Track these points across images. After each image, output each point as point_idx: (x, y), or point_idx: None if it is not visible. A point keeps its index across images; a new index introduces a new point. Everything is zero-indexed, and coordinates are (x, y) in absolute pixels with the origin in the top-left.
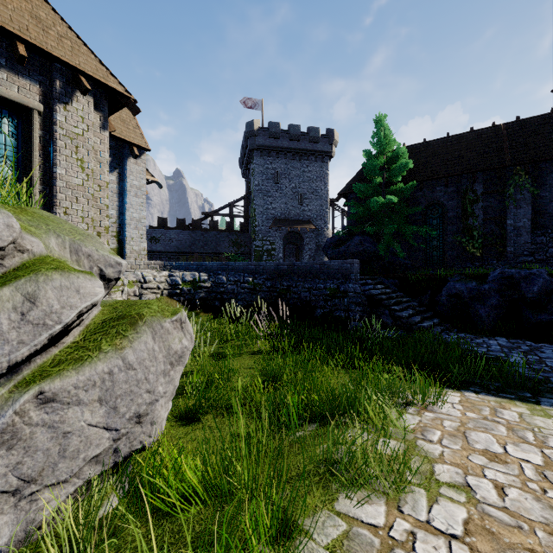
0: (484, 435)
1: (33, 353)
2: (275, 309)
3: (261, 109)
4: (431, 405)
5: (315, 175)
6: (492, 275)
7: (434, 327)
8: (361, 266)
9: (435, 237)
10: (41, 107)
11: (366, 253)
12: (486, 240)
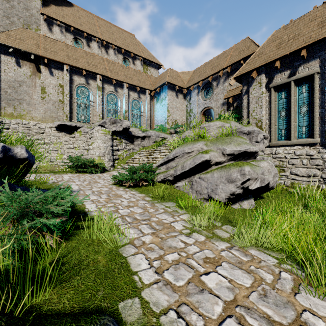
0: (244, 280)
1: (193, 167)
2: None
3: None
4: None
5: None
6: None
7: None
8: None
9: None
10: (318, 69)
11: None
12: None
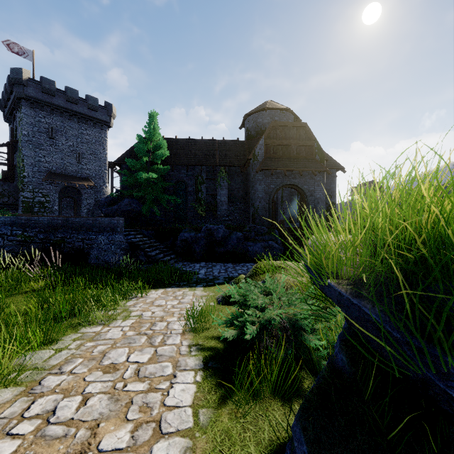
0: (161, 301)
1: None
2: (48, 258)
3: (31, 59)
4: (146, 296)
5: (94, 139)
6: (203, 228)
7: (171, 260)
8: (130, 221)
9: (182, 202)
10: None
11: (134, 212)
12: (208, 207)
